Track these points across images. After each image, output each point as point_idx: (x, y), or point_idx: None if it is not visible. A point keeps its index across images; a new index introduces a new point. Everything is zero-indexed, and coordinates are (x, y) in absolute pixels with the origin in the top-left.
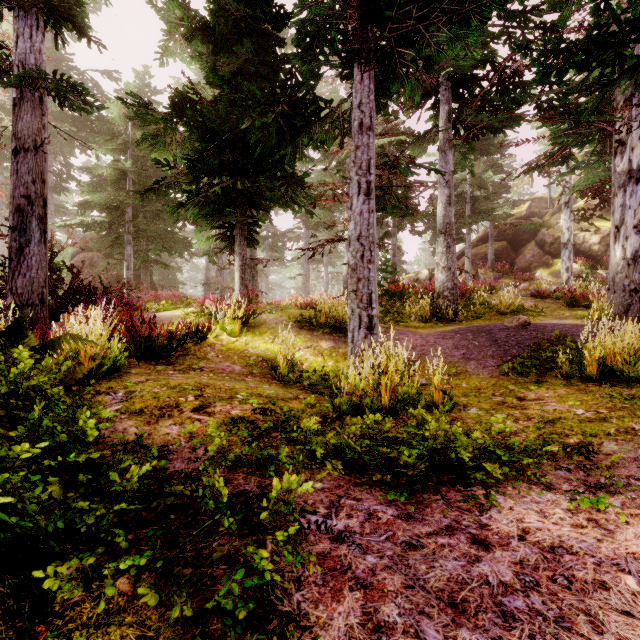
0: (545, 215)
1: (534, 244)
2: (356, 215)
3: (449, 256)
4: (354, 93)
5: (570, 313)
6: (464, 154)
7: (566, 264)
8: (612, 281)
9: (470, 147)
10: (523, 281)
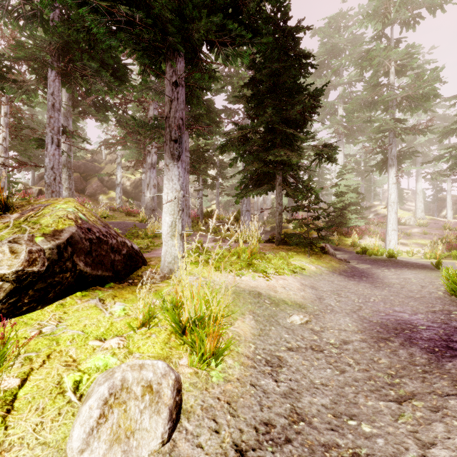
0: (102, 163)
1: (98, 179)
2: (50, 155)
3: (71, 182)
4: (49, 85)
5: (129, 219)
6: (73, 120)
7: (119, 195)
8: (146, 205)
9: (77, 117)
10: (93, 201)
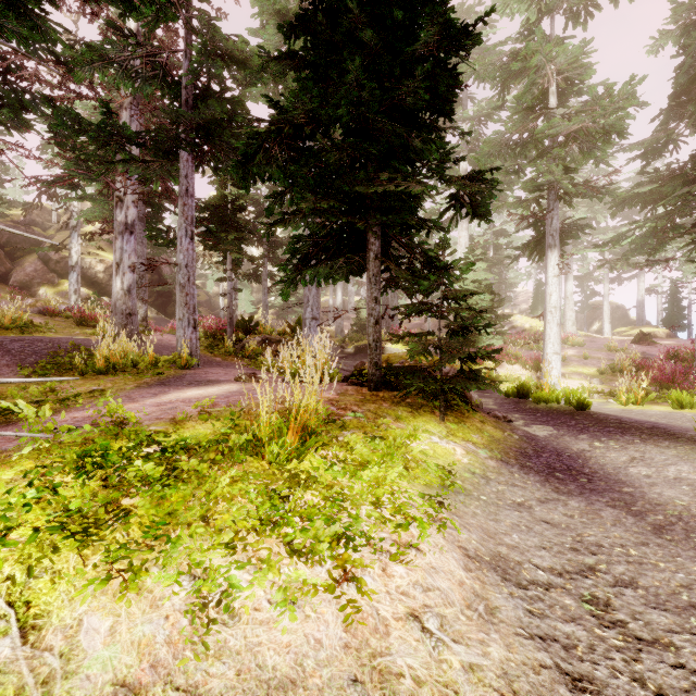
0: (50, 229)
1: (37, 257)
2: None
3: None
4: None
5: (81, 331)
6: None
7: (75, 286)
8: (115, 306)
9: None
10: (24, 297)
